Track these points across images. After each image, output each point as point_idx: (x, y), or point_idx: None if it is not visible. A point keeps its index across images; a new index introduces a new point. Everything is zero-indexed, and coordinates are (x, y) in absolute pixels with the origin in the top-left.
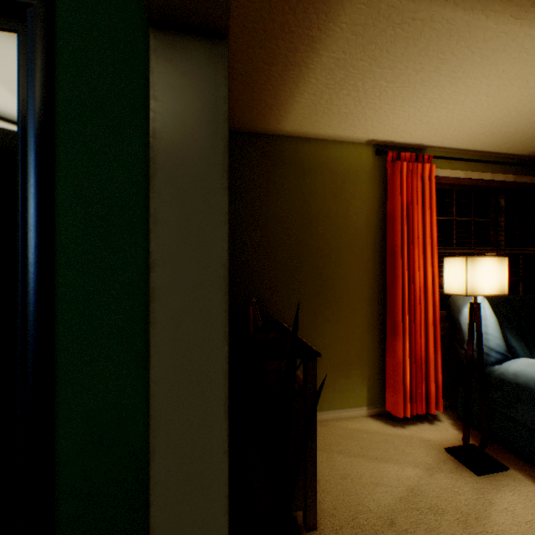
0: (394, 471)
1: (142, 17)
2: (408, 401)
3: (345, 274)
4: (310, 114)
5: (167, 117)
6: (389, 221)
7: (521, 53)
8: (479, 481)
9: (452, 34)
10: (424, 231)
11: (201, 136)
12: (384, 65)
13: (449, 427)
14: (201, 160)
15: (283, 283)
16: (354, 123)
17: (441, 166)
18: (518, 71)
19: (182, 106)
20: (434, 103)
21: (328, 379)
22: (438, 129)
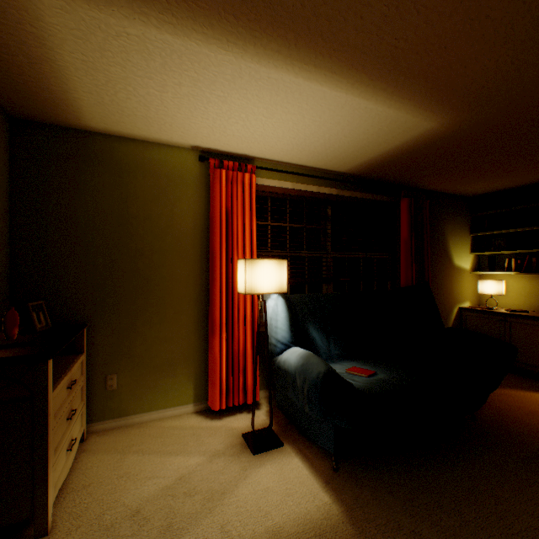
0: (178, 462)
1: None
2: (224, 394)
3: (170, 275)
4: (106, 114)
5: None
6: (211, 225)
7: (258, 82)
8: (251, 459)
9: (180, 55)
10: (245, 235)
11: None
12: (140, 74)
13: (262, 414)
14: None
15: (96, 285)
16: (162, 127)
17: (271, 177)
18: (271, 98)
19: None
20: (222, 117)
21: (151, 380)
22: (249, 142)
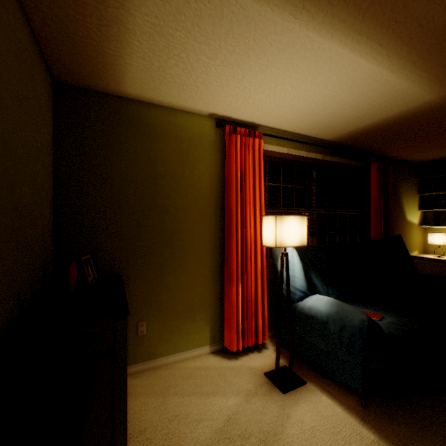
0: (219, 403)
1: None
2: (241, 336)
3: (190, 230)
4: (148, 80)
5: None
6: (227, 185)
7: (306, 52)
8: (284, 398)
9: (249, 21)
10: (255, 194)
11: None
12: (200, 40)
13: (272, 353)
14: None
15: (129, 239)
16: (192, 95)
17: (271, 143)
18: (308, 68)
19: None
20: (253, 86)
21: (175, 325)
22: (263, 110)
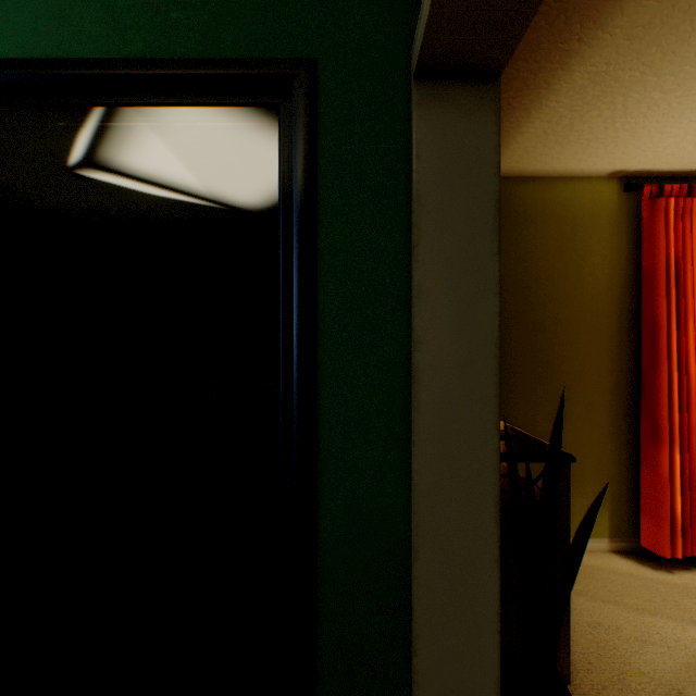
0: (668, 628)
1: (402, 70)
2: (678, 536)
3: (576, 356)
4: (535, 147)
5: (431, 177)
6: (646, 283)
7: None
8: None
9: None
10: None
11: (468, 195)
12: (664, 71)
13: None
14: (467, 222)
15: None
16: (597, 151)
17: None
18: None
19: (447, 163)
20: None
21: None
22: None
